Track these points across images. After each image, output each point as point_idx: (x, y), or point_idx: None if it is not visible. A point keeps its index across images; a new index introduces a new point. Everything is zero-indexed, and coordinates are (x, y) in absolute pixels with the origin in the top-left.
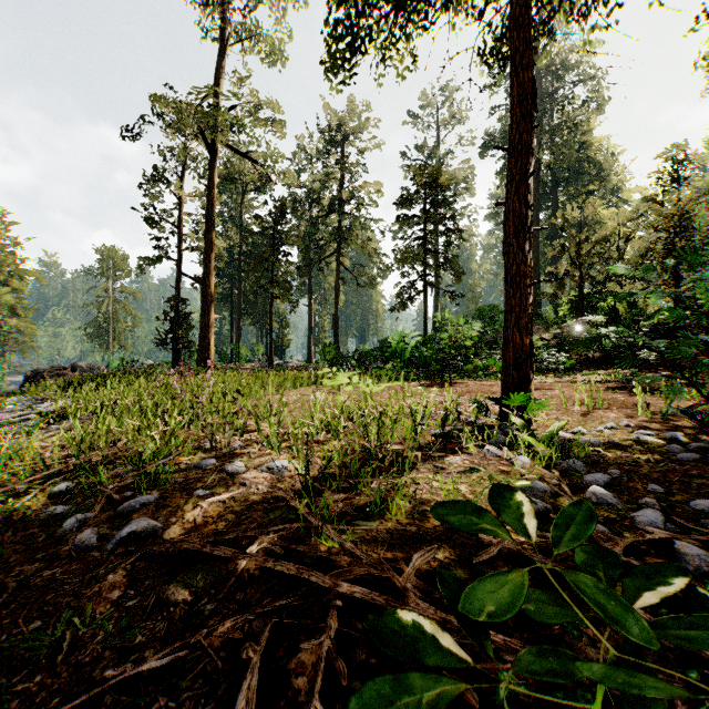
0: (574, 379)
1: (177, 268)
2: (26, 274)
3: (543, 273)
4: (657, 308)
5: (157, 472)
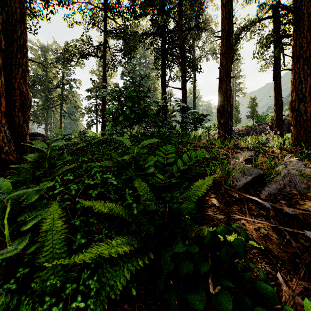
0: None
1: None
2: None
3: None
4: None
5: None
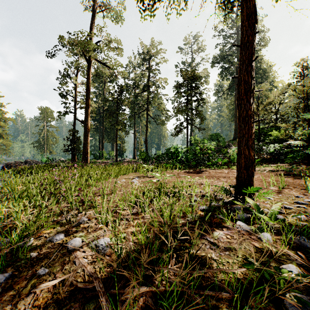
0: (261, 169)
1: (74, 116)
2: (6, 119)
3: None
4: (298, 135)
5: (22, 246)
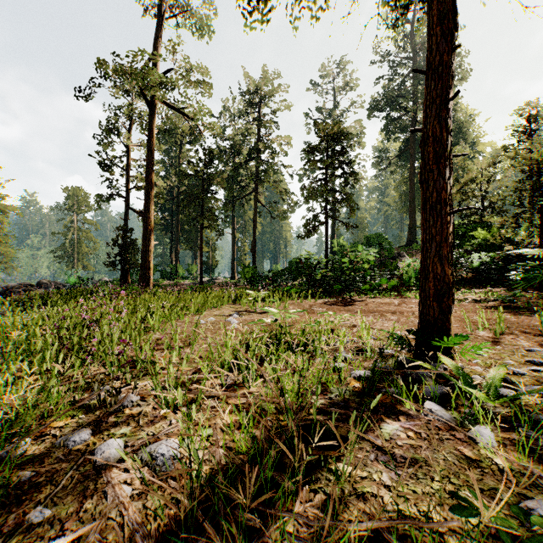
0: (458, 298)
1: (126, 204)
2: (6, 208)
3: (417, 208)
4: (523, 236)
5: (5, 457)
